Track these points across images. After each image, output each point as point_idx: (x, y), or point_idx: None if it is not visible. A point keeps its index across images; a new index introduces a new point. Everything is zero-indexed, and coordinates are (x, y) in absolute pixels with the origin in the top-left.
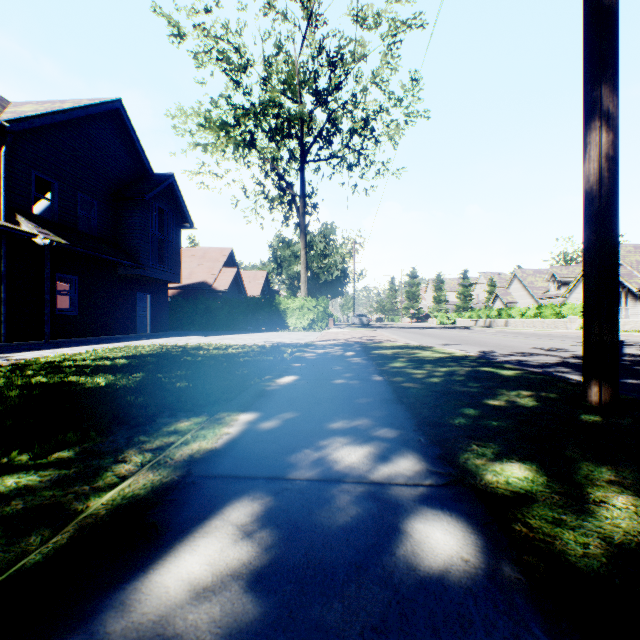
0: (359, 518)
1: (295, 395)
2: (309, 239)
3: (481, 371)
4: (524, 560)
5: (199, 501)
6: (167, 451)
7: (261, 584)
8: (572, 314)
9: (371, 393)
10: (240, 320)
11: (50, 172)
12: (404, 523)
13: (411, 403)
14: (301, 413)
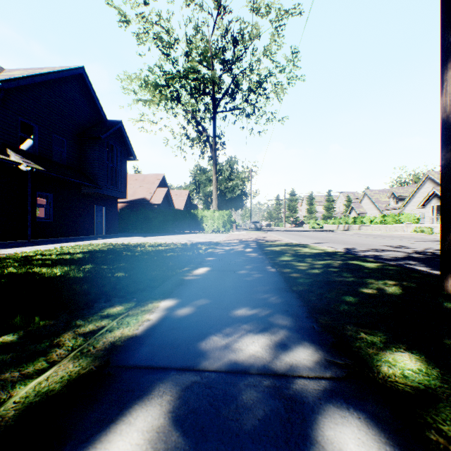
0: (267, 422)
1: (207, 284)
2: (219, 168)
3: (350, 264)
4: None
5: (110, 398)
6: (93, 338)
7: None
8: (407, 221)
9: (267, 282)
10: (169, 225)
11: (32, 118)
12: (313, 429)
13: (300, 291)
14: (211, 300)
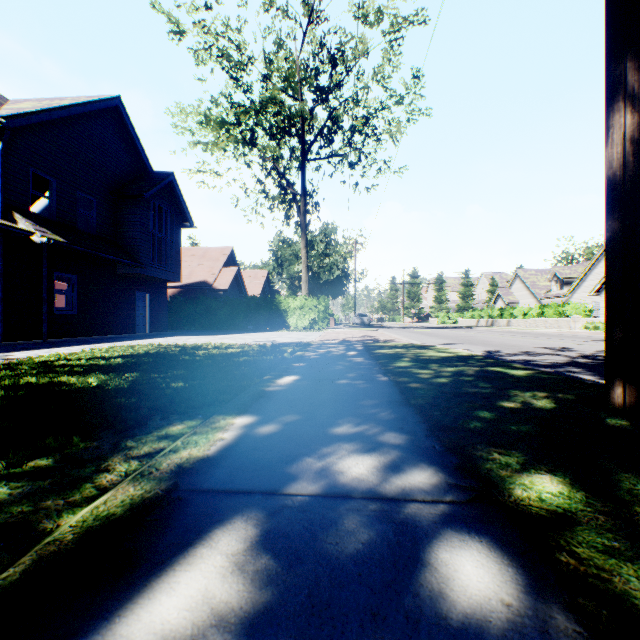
0: (372, 545)
1: (296, 396)
2: (310, 238)
3: (490, 371)
4: (580, 604)
5: (184, 522)
6: (154, 459)
7: (253, 639)
8: (575, 314)
9: (377, 394)
10: (240, 320)
11: (48, 169)
12: (426, 552)
13: (420, 405)
14: (302, 416)
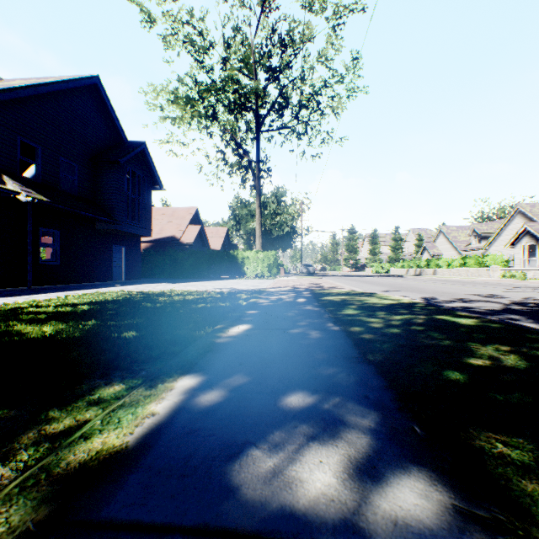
0: None
1: (246, 350)
2: (263, 200)
3: (438, 319)
4: None
5: None
6: (57, 450)
7: None
8: (494, 264)
9: (331, 347)
10: (203, 269)
11: (34, 138)
12: None
13: (380, 362)
14: (252, 378)
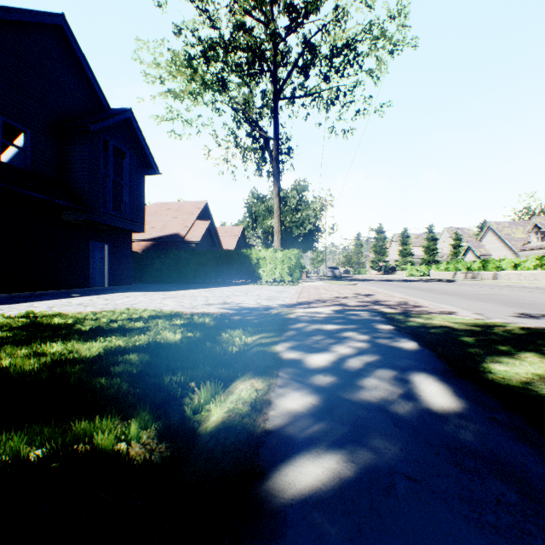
0: None
1: None
2: (282, 195)
3: None
4: None
5: None
6: None
7: None
8: None
9: None
10: (209, 272)
11: None
12: None
13: None
14: None
